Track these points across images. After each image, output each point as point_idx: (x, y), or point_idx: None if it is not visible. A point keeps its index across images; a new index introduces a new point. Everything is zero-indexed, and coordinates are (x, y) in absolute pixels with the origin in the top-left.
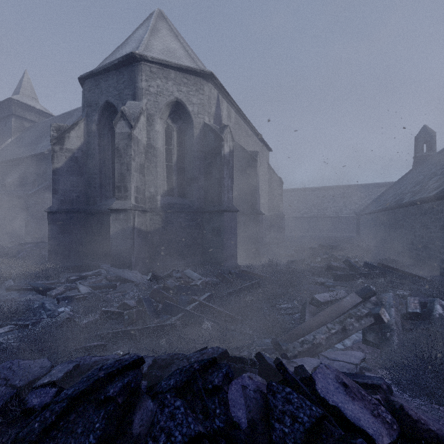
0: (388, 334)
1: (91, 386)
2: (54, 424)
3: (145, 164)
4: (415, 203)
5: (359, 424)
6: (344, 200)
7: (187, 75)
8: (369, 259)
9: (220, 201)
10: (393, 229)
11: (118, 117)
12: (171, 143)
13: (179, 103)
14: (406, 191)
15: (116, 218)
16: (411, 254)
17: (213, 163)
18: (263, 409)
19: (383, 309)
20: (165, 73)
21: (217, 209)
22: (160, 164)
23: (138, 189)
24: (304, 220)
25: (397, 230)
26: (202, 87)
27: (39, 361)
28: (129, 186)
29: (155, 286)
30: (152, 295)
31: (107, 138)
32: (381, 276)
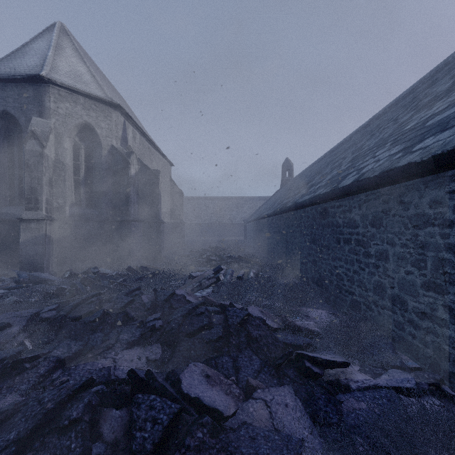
0: (222, 286)
1: (81, 301)
2: (70, 312)
3: (53, 178)
4: (266, 217)
5: (188, 299)
6: (237, 210)
7: (96, 102)
8: (242, 255)
9: (127, 213)
10: (260, 234)
11: (28, 136)
12: (79, 159)
13: (88, 126)
14: (268, 206)
15: (26, 227)
16: (266, 251)
17: (121, 181)
18: (155, 298)
19: (221, 274)
20: (74, 98)
21: (125, 219)
22: (69, 178)
23: (48, 201)
24: (205, 226)
25: (261, 234)
26: (110, 115)
27: (28, 310)
28: (40, 198)
29: (75, 280)
30: (82, 281)
31: (2, 145)
32: (236, 263)
